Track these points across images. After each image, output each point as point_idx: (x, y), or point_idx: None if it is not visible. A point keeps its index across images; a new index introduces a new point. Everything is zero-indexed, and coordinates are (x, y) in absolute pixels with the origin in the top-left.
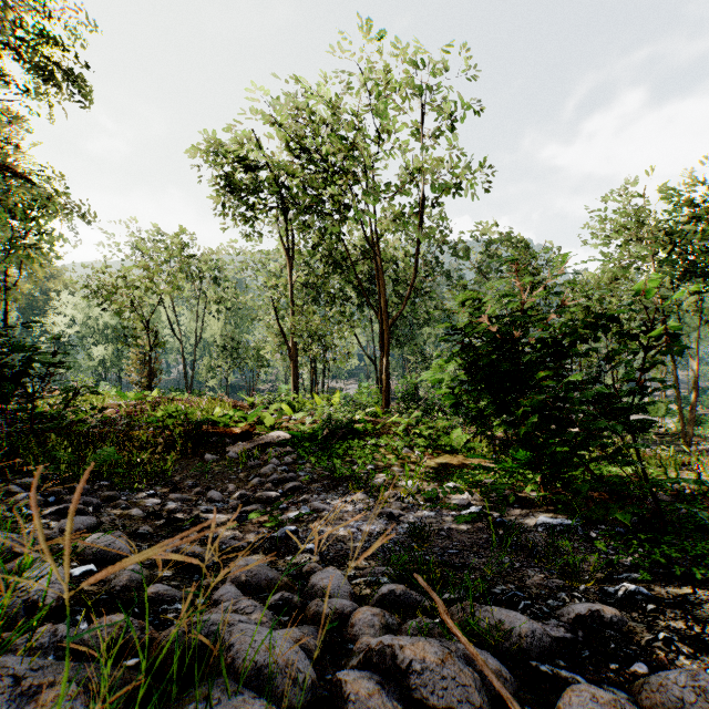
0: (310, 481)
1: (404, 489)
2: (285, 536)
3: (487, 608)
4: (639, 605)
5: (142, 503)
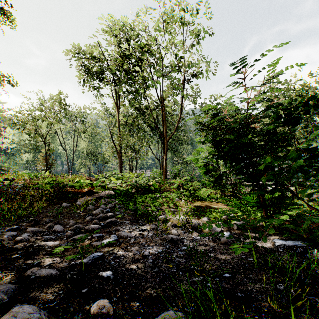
0: (122, 217)
1: (178, 221)
2: (91, 262)
3: None
4: None
5: (2, 235)
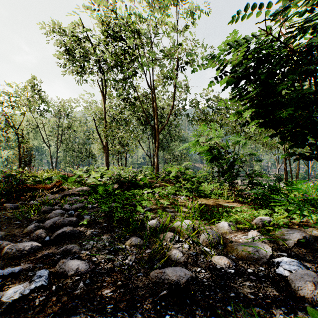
0: (91, 223)
1: (181, 230)
2: None
3: None
4: None
5: None
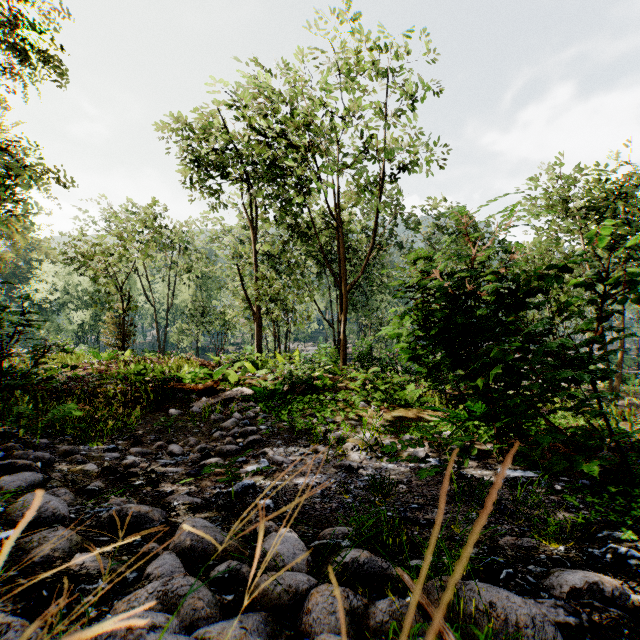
0: (271, 434)
1: (362, 441)
2: (241, 491)
3: (473, 586)
4: (634, 571)
5: (100, 457)
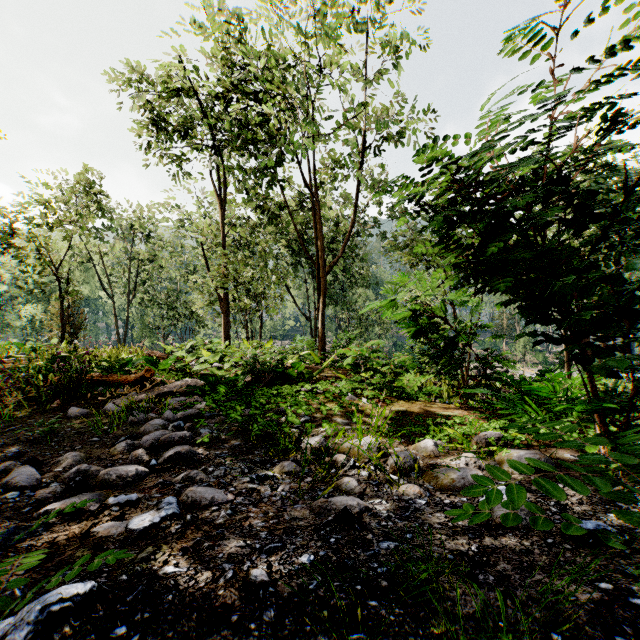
0: (214, 442)
1: (358, 451)
2: (26, 638)
3: None
4: None
5: None
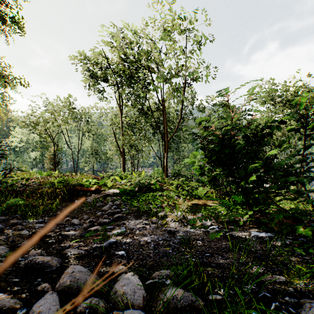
0: (128, 213)
1: (176, 217)
2: (108, 246)
3: None
4: None
5: (33, 226)
